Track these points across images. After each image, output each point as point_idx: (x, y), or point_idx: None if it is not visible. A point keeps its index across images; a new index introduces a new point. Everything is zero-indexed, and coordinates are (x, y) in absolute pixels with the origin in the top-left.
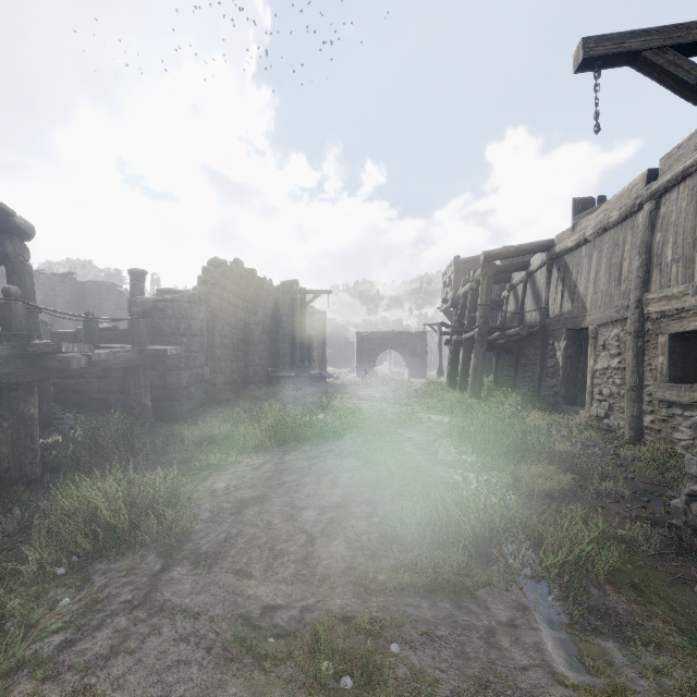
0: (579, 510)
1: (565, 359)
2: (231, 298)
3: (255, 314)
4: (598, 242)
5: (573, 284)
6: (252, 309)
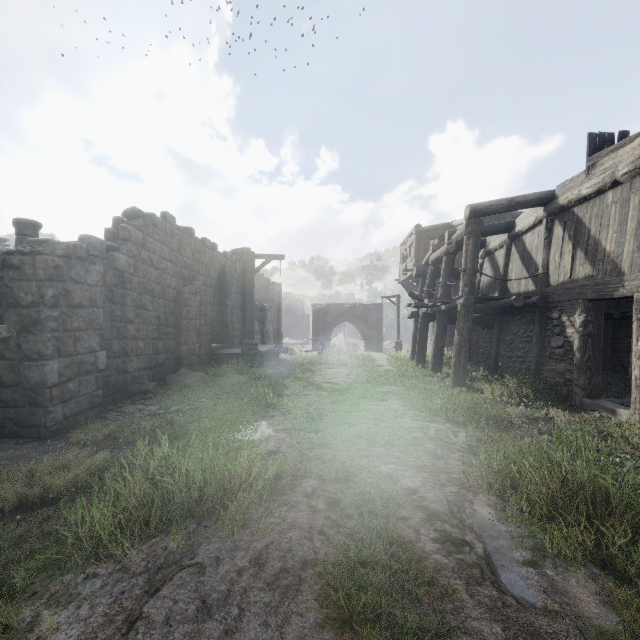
0: None
1: (584, 339)
2: (155, 260)
3: (191, 281)
4: (639, 181)
5: (593, 241)
6: (188, 276)
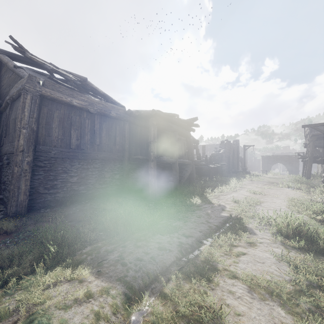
0: (304, 187)
1: None
2: (226, 150)
3: (230, 153)
4: None
5: None
6: (229, 152)
